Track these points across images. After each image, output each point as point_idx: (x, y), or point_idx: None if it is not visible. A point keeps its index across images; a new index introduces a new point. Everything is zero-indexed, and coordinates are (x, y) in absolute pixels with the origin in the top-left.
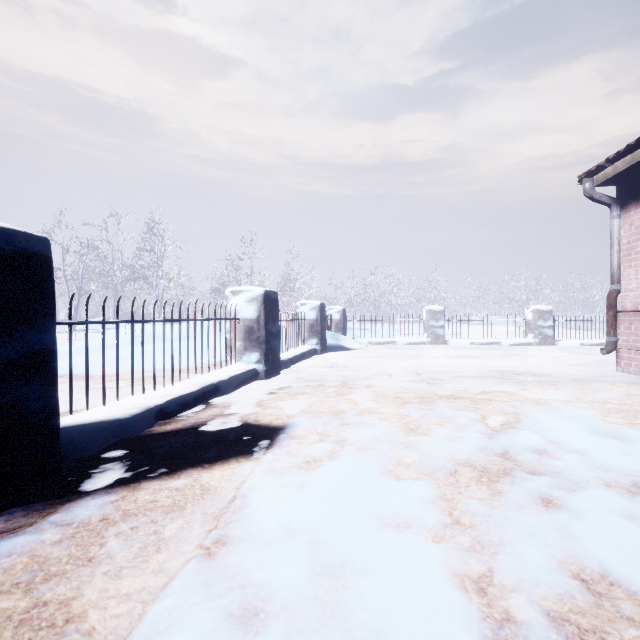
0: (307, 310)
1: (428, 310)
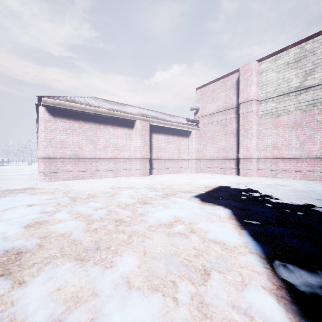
0: (0, 159)
1: (28, 159)
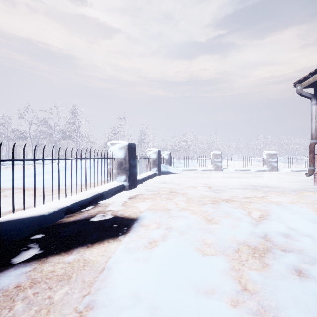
0: (151, 153)
1: (213, 153)
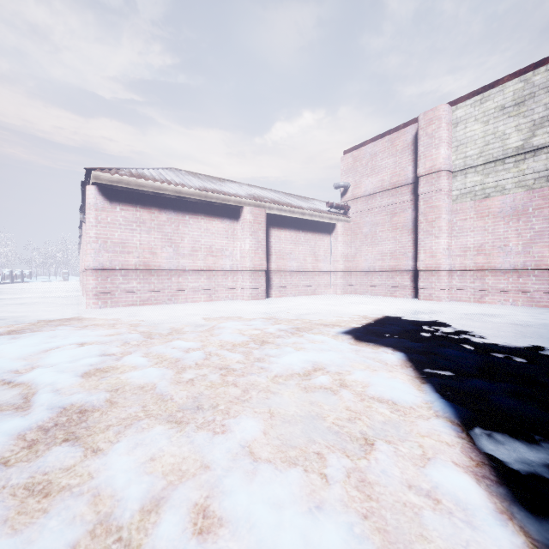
0: (18, 272)
1: (63, 272)
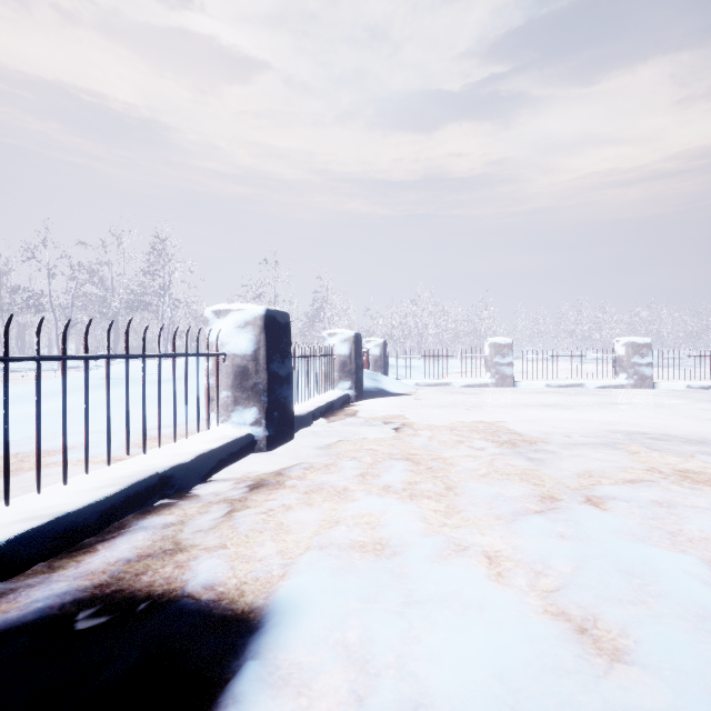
0: (337, 343)
1: (492, 343)
